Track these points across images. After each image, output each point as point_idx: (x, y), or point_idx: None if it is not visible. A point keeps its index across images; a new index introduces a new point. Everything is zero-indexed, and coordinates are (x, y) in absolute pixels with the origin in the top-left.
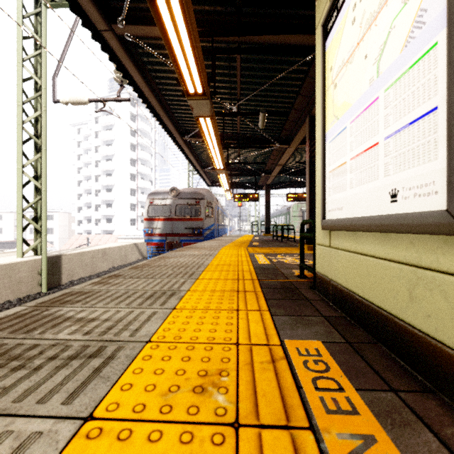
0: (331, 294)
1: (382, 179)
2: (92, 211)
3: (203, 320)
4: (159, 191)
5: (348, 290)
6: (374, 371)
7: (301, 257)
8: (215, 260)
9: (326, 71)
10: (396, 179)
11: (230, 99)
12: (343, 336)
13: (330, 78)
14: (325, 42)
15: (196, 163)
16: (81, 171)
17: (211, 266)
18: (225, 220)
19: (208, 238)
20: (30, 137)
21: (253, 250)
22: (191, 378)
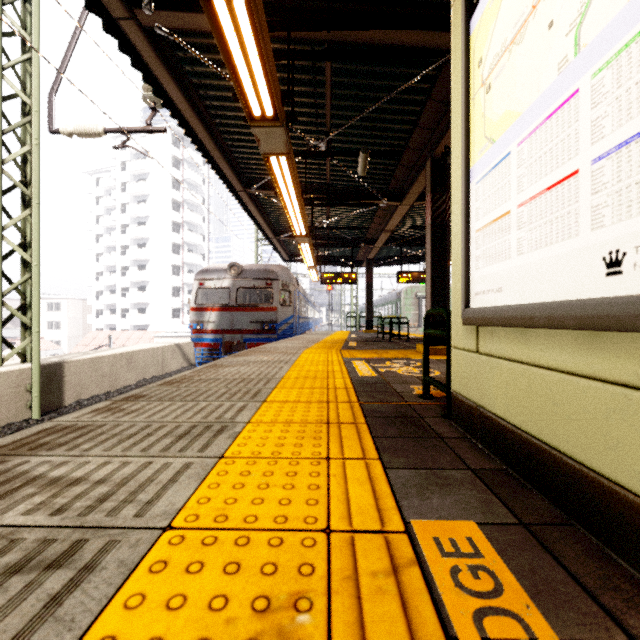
0: (480, 430)
1: (587, 234)
2: (117, 296)
3: (269, 480)
4: (212, 268)
5: (513, 426)
6: (586, 591)
7: (426, 367)
8: (293, 370)
9: (471, 67)
10: (619, 232)
11: (315, 132)
12: (512, 510)
13: (478, 77)
14: (469, 21)
15: (267, 228)
16: (101, 239)
17: (287, 380)
18: (309, 311)
19: (284, 336)
20: (14, 185)
21: (350, 353)
22: (237, 618)
